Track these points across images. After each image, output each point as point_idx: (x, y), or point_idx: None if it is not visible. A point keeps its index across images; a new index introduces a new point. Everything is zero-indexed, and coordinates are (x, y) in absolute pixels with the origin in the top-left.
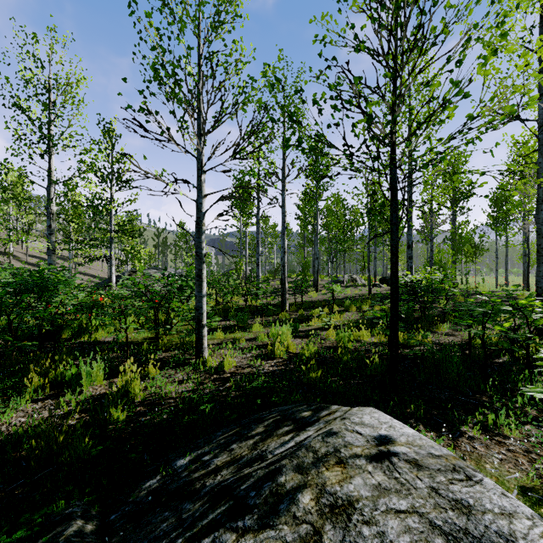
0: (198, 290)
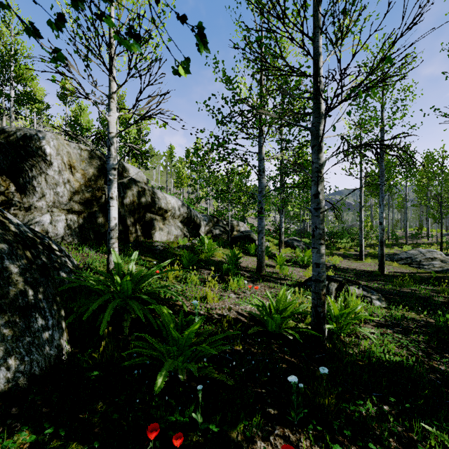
0: None
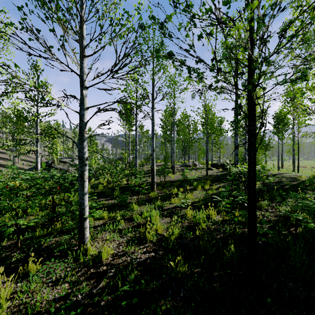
0: (80, 189)
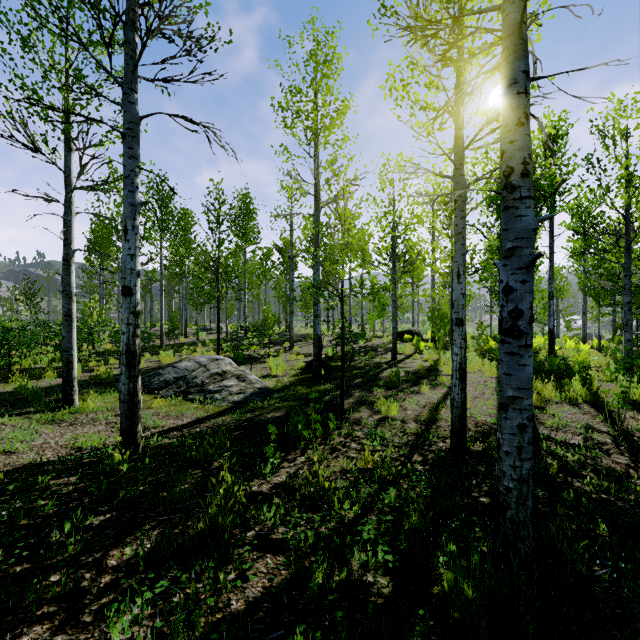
0: None
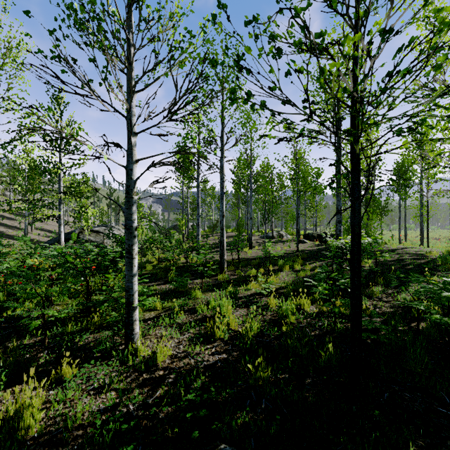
0: (127, 268)
